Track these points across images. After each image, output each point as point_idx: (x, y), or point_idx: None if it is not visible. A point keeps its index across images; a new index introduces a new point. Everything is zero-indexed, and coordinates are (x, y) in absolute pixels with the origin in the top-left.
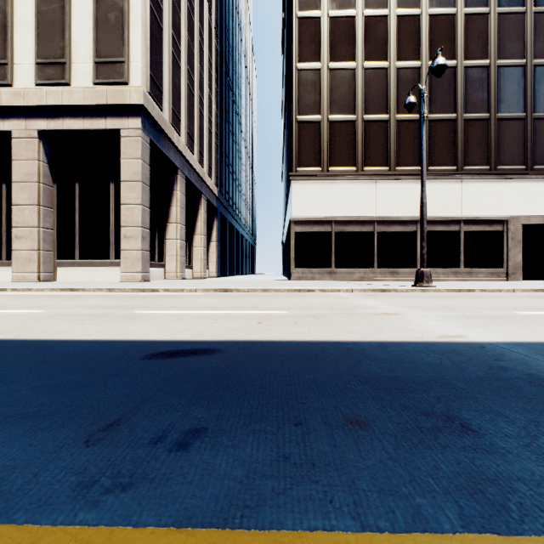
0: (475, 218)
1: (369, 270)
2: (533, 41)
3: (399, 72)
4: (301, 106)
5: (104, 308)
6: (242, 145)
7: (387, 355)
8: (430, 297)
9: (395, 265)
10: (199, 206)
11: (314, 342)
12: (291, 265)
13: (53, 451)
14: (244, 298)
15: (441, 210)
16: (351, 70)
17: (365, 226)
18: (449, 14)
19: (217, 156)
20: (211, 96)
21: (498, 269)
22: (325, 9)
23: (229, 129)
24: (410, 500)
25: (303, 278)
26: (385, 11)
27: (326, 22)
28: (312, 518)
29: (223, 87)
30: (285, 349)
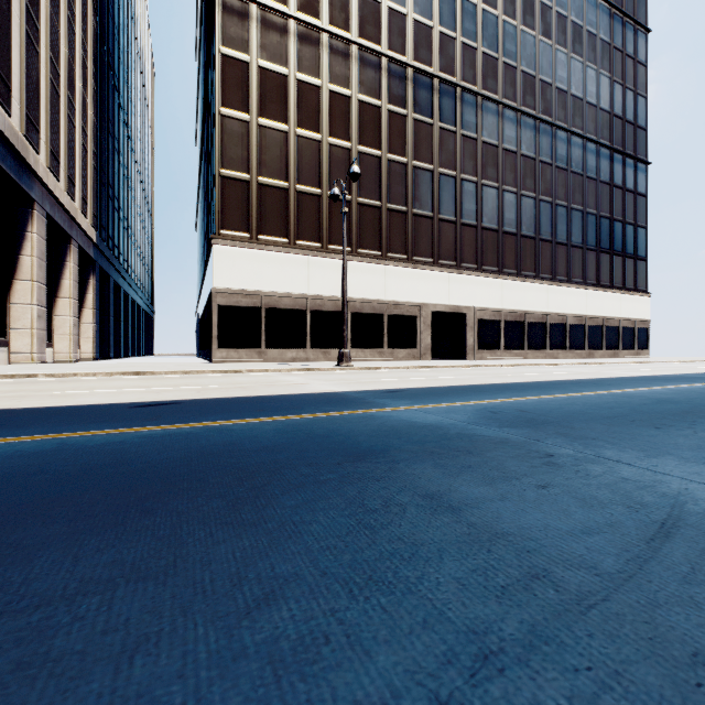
0: (396, 303)
1: (302, 351)
2: (439, 152)
3: (332, 149)
4: (225, 159)
5: (8, 392)
6: (134, 170)
7: (284, 398)
8: (342, 373)
9: (328, 346)
10: (66, 257)
11: (243, 397)
12: (213, 345)
13: (140, 422)
14: (168, 380)
15: (369, 293)
16: (283, 133)
17: (298, 304)
18: (375, 106)
19: (95, 185)
20: (86, 97)
21: (414, 350)
22: (254, 56)
23: (114, 146)
24: (271, 416)
25: (229, 360)
26: (318, 81)
27: (256, 71)
28: (243, 419)
29: (105, 85)
30: (225, 400)
